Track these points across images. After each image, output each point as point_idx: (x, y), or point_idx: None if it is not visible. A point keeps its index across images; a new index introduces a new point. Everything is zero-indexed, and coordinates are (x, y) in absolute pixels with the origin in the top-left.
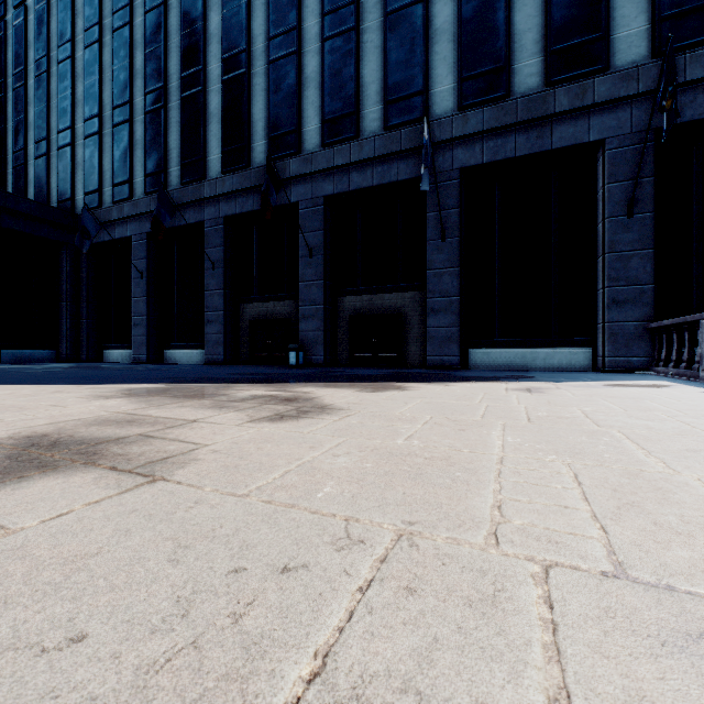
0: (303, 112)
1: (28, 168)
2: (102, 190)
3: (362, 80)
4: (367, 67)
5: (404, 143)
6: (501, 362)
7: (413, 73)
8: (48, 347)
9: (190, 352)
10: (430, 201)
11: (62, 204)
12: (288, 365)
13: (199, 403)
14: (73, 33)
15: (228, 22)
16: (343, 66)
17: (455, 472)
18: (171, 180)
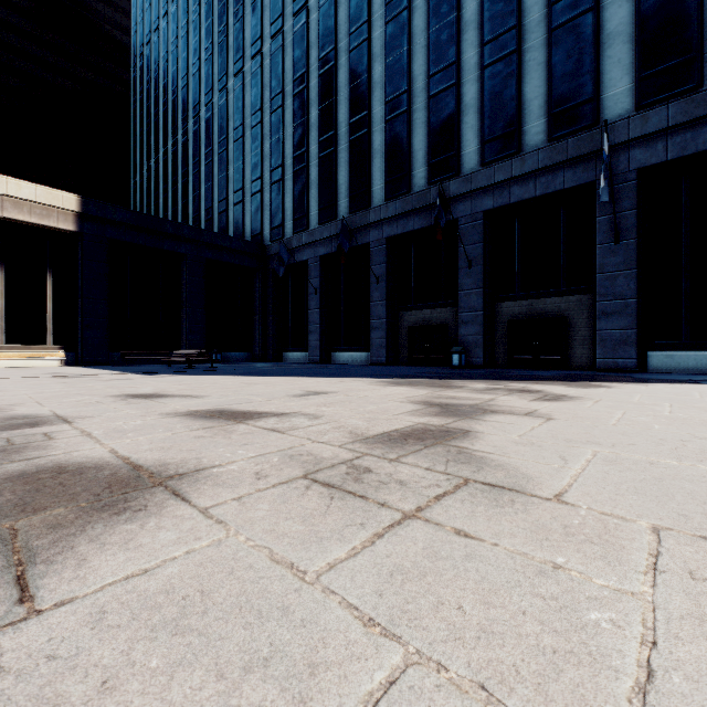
0: (461, 137)
1: (228, 213)
2: (284, 225)
3: (523, 98)
4: (529, 85)
5: (571, 152)
6: (688, 365)
7: (581, 82)
8: (247, 350)
9: (354, 354)
10: (601, 205)
11: (254, 238)
12: (451, 366)
13: (462, 390)
14: (262, 103)
15: (390, 69)
16: (504, 88)
17: None
18: (340, 211)
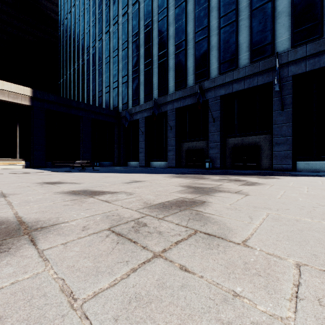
0: (210, 61)
1: (102, 97)
2: (128, 102)
3: (239, 42)
4: (241, 36)
5: (261, 68)
6: (316, 168)
7: (265, 35)
8: (111, 161)
9: (160, 163)
10: (275, 93)
11: (114, 109)
12: (205, 168)
13: (207, 180)
14: (118, 46)
15: (177, 30)
16: (230, 38)
17: None
18: (154, 96)
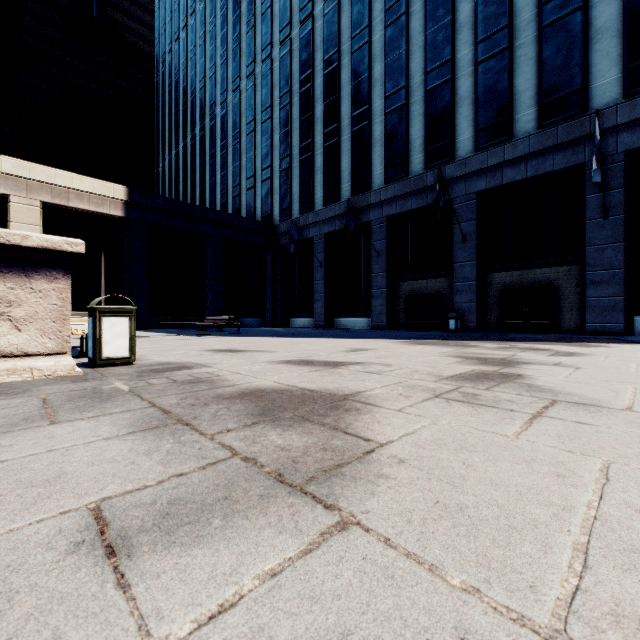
0: (456, 126)
1: (241, 197)
2: (292, 207)
3: (515, 90)
4: (521, 78)
5: (561, 137)
6: None
7: (570, 74)
8: (259, 316)
9: (355, 320)
10: (590, 185)
11: (264, 219)
12: (448, 330)
13: (480, 348)
14: (271, 101)
15: (390, 68)
16: (496, 82)
17: None
18: (343, 194)
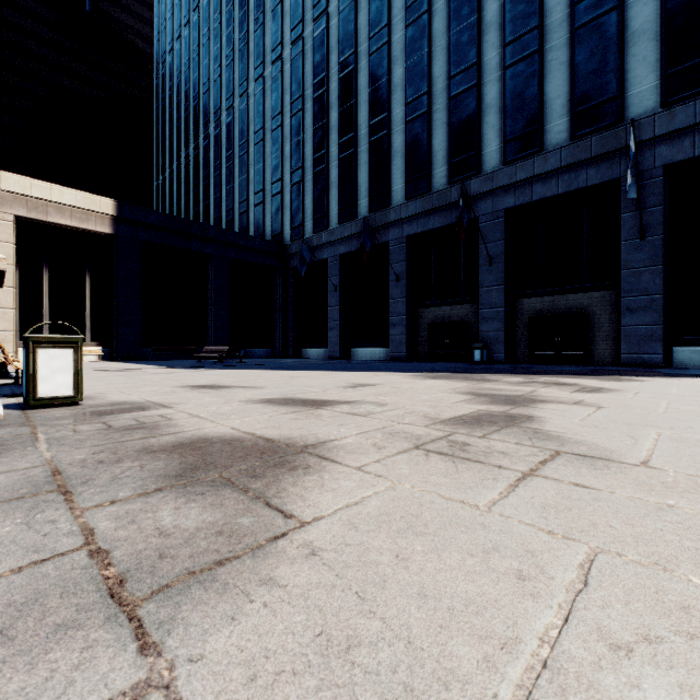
0: (482, 137)
1: (249, 214)
2: (304, 224)
3: (546, 97)
4: (552, 84)
5: (594, 150)
6: None
7: (605, 80)
8: (268, 346)
9: (374, 350)
10: (626, 202)
11: (274, 238)
12: (473, 362)
13: (499, 383)
14: (282, 107)
15: (411, 72)
16: (526, 88)
17: None
18: (360, 211)
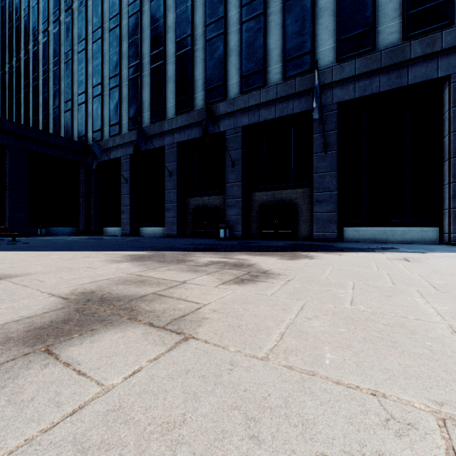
0: (228, 72)
1: (61, 118)
2: (103, 129)
3: (268, 48)
4: (272, 38)
5: (297, 88)
6: (367, 237)
7: (303, 39)
8: (72, 225)
9: (156, 229)
10: (316, 126)
11: (80, 138)
12: (219, 238)
13: (178, 267)
14: (86, 34)
15: (179, 18)
16: (255, 39)
17: (424, 341)
18: (144, 121)
